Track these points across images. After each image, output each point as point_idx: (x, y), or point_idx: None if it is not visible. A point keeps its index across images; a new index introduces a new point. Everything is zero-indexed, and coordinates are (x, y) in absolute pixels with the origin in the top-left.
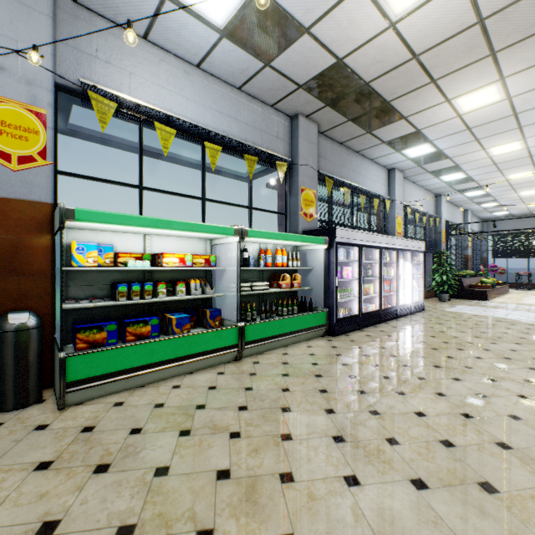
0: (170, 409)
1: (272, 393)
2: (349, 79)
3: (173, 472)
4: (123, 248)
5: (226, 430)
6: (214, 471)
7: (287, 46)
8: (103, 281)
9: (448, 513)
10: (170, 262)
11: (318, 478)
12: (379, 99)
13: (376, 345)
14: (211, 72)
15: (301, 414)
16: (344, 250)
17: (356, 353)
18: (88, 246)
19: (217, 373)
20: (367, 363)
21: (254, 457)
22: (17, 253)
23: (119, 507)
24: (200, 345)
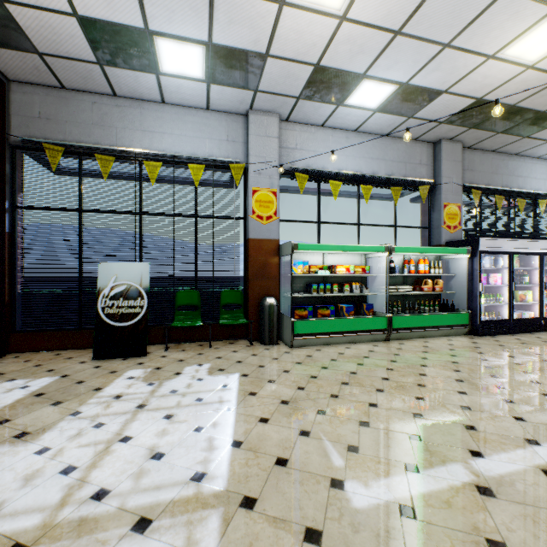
0: (348, 355)
1: (413, 358)
2: (492, 107)
3: (359, 374)
4: (311, 262)
5: (384, 367)
6: (380, 377)
7: (428, 103)
8: (301, 282)
9: (521, 410)
10: (340, 271)
11: (440, 388)
12: (530, 112)
13: (522, 346)
14: (365, 131)
15: (434, 368)
16: (491, 258)
17: (496, 348)
18: (298, 262)
19: (373, 345)
20: (503, 354)
21: (402, 377)
22: (265, 267)
23: (338, 378)
24: (360, 325)
